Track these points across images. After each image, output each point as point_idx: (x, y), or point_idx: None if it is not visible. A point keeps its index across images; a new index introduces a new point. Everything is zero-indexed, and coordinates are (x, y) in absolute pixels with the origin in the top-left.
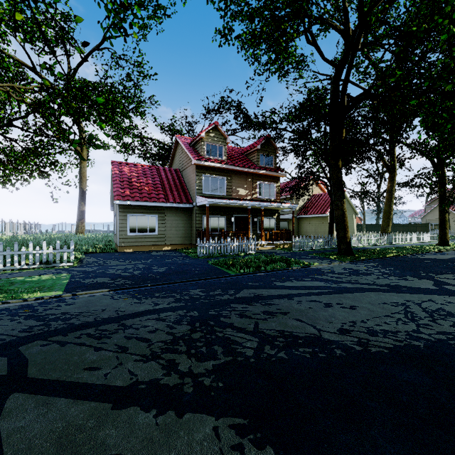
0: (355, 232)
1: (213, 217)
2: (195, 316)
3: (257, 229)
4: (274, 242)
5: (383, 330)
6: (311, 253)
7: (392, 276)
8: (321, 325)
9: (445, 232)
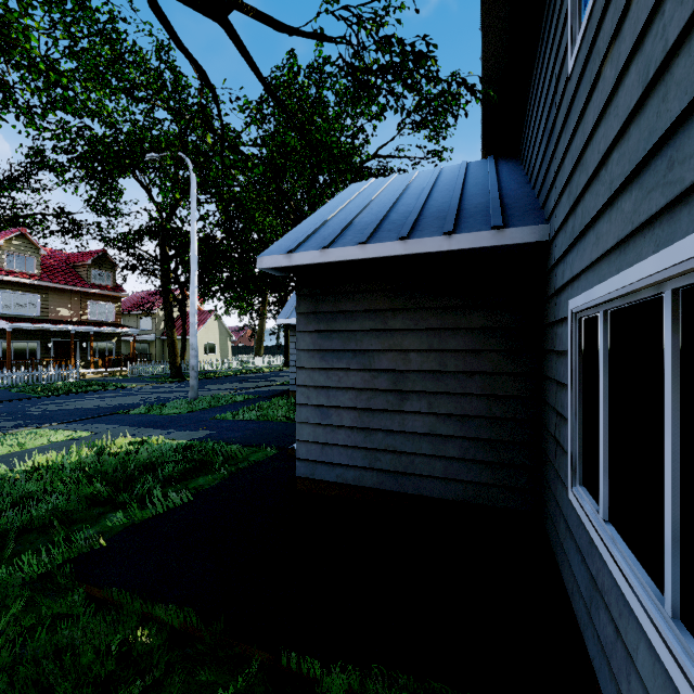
0: (230, 355)
1: (19, 342)
2: (2, 411)
3: (87, 356)
4: (109, 370)
5: (119, 404)
6: (145, 378)
7: (180, 387)
8: (87, 406)
9: (288, 355)
